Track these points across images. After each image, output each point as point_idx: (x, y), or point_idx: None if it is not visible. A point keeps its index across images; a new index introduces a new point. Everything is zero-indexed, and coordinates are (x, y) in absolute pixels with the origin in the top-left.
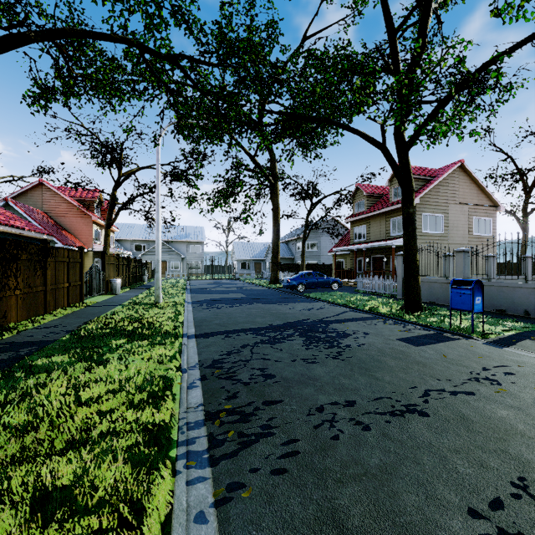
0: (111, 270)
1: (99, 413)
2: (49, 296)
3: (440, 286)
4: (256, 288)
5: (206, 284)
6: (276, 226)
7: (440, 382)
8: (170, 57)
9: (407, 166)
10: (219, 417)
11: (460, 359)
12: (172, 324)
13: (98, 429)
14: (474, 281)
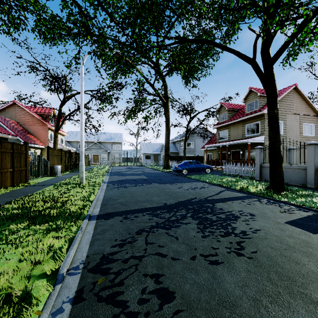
0: (55, 159)
1: None
2: None
3: (292, 171)
4: (154, 172)
5: (122, 169)
6: (167, 130)
7: None
8: None
9: (272, 77)
10: None
11: None
12: (81, 204)
13: None
14: None
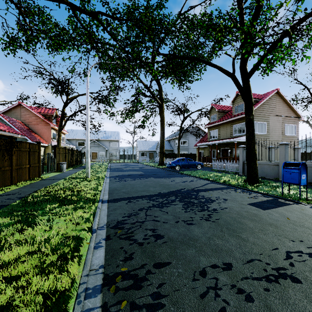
0: (60, 157)
1: (8, 279)
2: (14, 173)
3: (268, 167)
4: (150, 168)
5: (120, 165)
6: (162, 130)
7: (295, 243)
8: (92, 13)
9: (249, 88)
10: (115, 282)
11: (300, 221)
12: (93, 192)
13: (2, 298)
14: (301, 163)
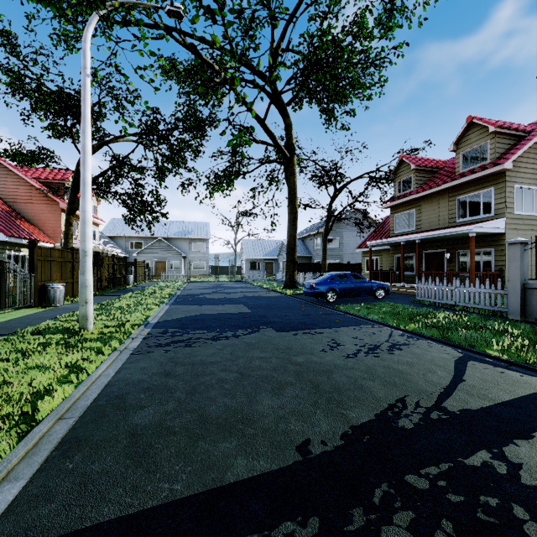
0: (54, 270)
1: None
2: None
3: None
4: (266, 295)
5: (204, 288)
6: (292, 213)
7: None
8: None
9: None
10: None
11: None
12: None
13: None
14: None
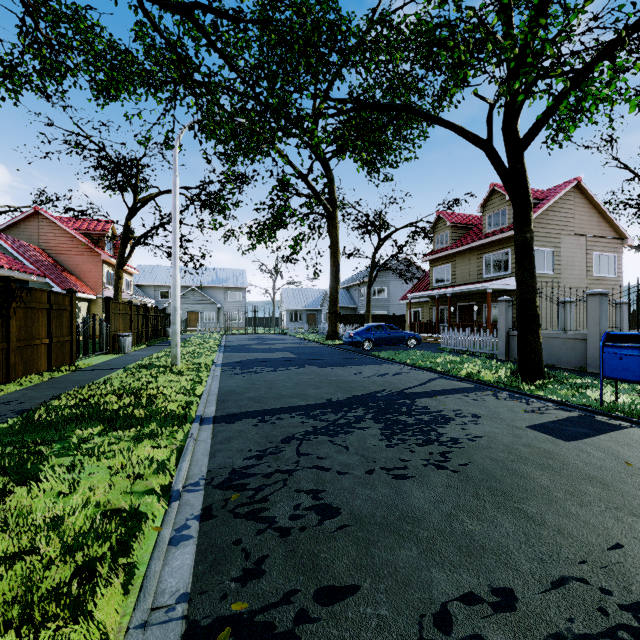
0: (120, 321)
1: None
2: (14, 357)
3: (562, 343)
4: (309, 345)
5: (247, 340)
6: (334, 266)
7: None
8: (182, 6)
9: (522, 173)
10: None
11: None
12: (183, 399)
13: None
14: None
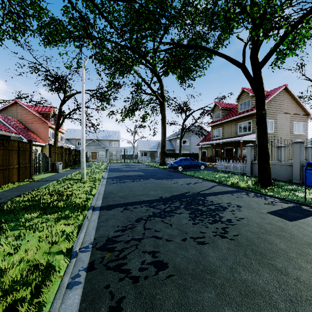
0: (56, 156)
1: None
2: None
3: (280, 167)
4: (151, 168)
5: (120, 166)
6: (163, 129)
7: None
8: None
9: (260, 80)
10: None
11: None
12: (85, 197)
13: None
14: None
